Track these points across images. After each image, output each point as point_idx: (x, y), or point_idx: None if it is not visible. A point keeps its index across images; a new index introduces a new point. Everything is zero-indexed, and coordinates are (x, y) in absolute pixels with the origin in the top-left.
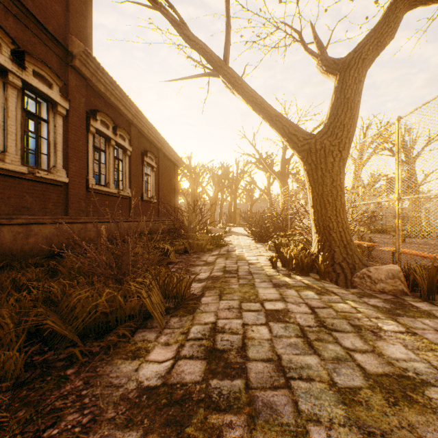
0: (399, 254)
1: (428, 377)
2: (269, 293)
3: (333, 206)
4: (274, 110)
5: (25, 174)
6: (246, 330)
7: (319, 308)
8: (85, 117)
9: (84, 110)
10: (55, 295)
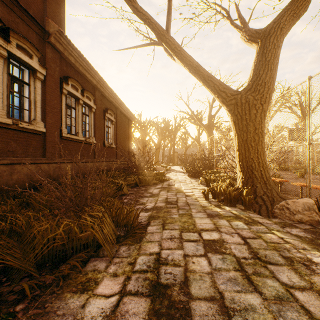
0: (310, 189)
1: None
2: (205, 223)
3: (255, 149)
4: (207, 72)
5: (10, 125)
6: (187, 261)
7: (250, 238)
8: (59, 82)
9: (58, 76)
10: (20, 227)
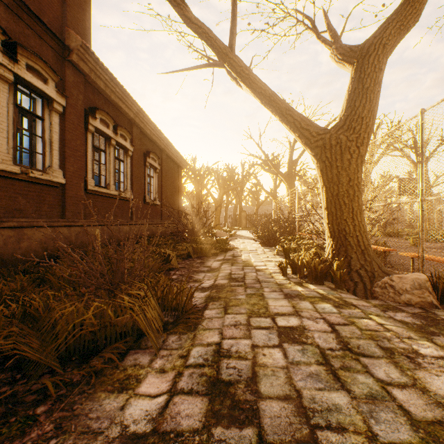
0: (423, 261)
1: None
2: (281, 305)
3: (350, 208)
4: (285, 103)
5: (18, 174)
6: (256, 353)
7: (339, 325)
8: (83, 115)
9: (82, 108)
10: (36, 310)
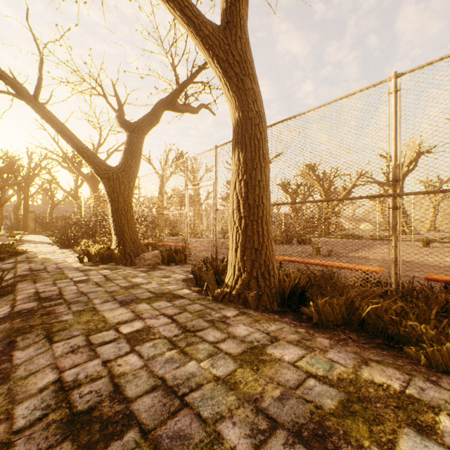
0: (164, 245)
1: (145, 283)
2: (77, 274)
3: (126, 217)
4: (82, 143)
5: None
6: (62, 289)
7: (109, 275)
8: None
9: None
10: None
